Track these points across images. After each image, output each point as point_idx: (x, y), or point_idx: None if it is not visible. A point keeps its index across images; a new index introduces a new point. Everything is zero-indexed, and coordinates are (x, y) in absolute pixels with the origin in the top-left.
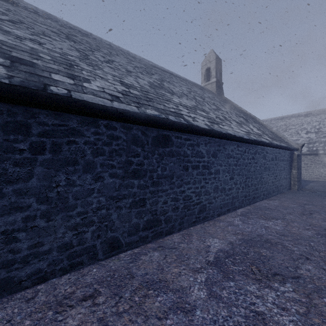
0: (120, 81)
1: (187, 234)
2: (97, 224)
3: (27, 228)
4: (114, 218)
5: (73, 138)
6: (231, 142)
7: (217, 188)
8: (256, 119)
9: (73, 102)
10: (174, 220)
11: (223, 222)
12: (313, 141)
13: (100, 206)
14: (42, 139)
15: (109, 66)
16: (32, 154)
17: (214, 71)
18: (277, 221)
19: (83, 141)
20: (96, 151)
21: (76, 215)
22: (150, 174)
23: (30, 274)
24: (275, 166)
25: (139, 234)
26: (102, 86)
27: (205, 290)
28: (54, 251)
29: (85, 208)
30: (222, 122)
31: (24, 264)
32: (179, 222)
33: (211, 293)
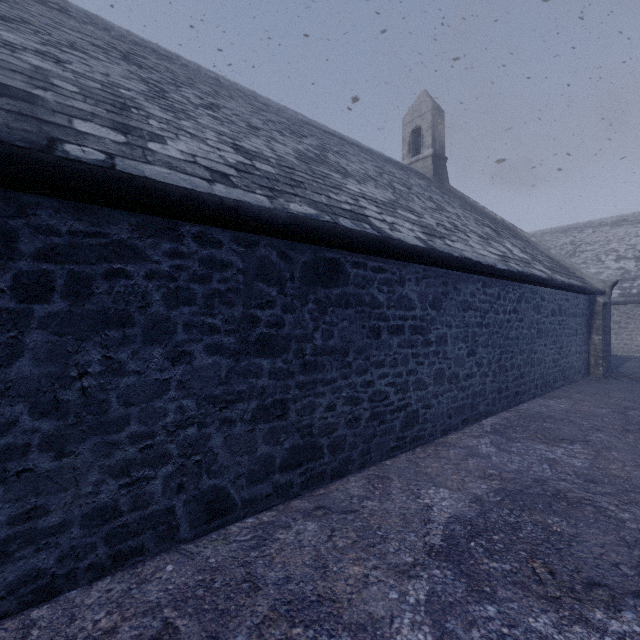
0: (233, 145)
1: (379, 476)
2: (176, 460)
3: (6, 475)
4: (217, 445)
5: (120, 265)
6: (470, 276)
7: (441, 374)
8: (517, 231)
9: (117, 179)
10: (350, 445)
11: (455, 448)
12: (631, 276)
13: (184, 419)
14: (43, 267)
15: (212, 115)
16: (19, 300)
17: (429, 134)
18: (574, 448)
19: (145, 271)
20: (173, 295)
21: (128, 442)
22: (298, 347)
23: (15, 584)
24: (558, 327)
25: (273, 478)
26: (191, 151)
27: (427, 628)
28: (75, 526)
29: (149, 425)
30: (450, 235)
31: (0, 559)
32: (360, 451)
33: (444, 637)
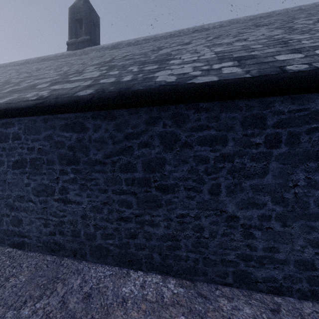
0: None
1: None
2: None
3: (262, 227)
4: None
5: (315, 125)
6: None
7: None
8: None
9: None
10: None
11: None
12: None
13: None
14: (276, 131)
15: None
16: (267, 147)
17: None
18: None
19: None
20: None
21: None
22: None
23: (265, 279)
24: None
25: None
26: None
27: None
28: (291, 264)
29: None
30: None
31: (259, 264)
32: None
33: None
